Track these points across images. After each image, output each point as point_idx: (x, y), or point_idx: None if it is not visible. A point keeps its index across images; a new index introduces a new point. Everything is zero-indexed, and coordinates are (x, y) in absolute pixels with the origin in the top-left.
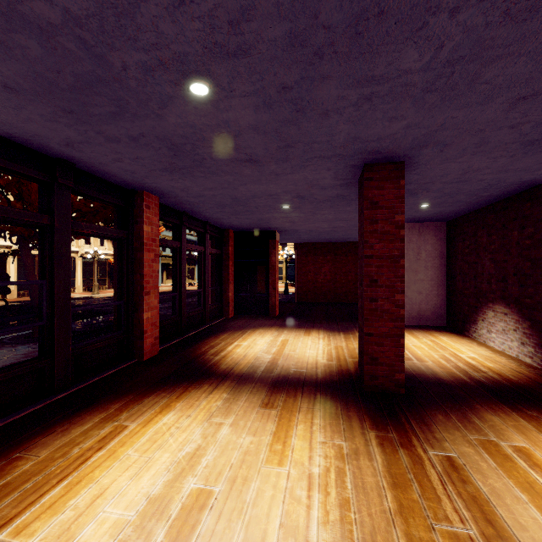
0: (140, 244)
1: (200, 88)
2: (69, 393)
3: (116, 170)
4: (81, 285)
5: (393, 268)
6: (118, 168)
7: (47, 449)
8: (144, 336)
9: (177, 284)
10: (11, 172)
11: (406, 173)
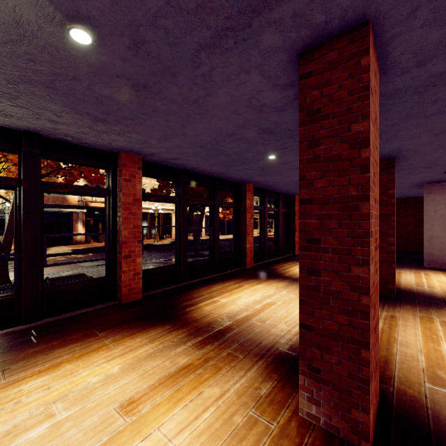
0: (244, 210)
1: (272, 157)
2: (219, 274)
3: (236, 178)
4: (204, 232)
5: (386, 221)
6: (237, 177)
7: (219, 286)
8: (246, 256)
9: (262, 231)
10: (203, 186)
11: (404, 161)
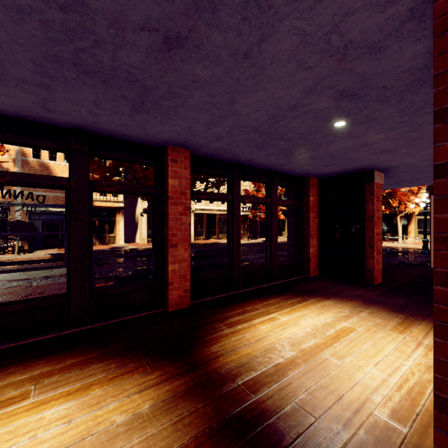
0: (166, 198)
1: None
2: (82, 329)
3: (115, 127)
4: None
5: None
6: (111, 123)
7: None
8: (169, 287)
9: (229, 238)
10: (35, 146)
11: None
